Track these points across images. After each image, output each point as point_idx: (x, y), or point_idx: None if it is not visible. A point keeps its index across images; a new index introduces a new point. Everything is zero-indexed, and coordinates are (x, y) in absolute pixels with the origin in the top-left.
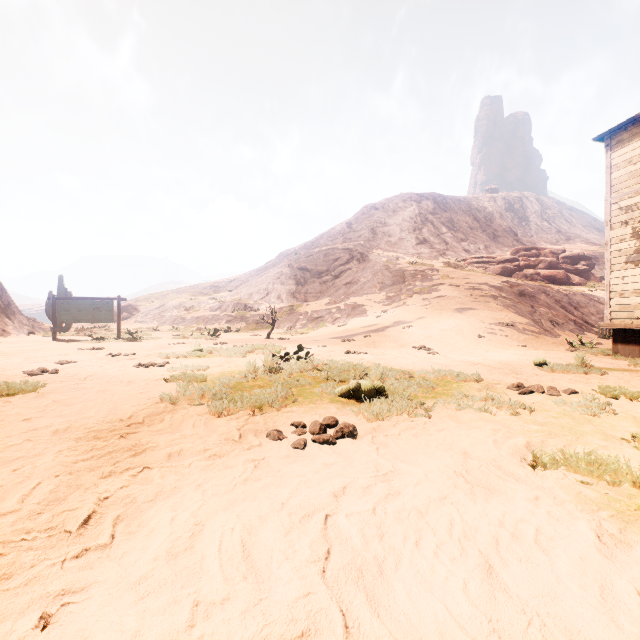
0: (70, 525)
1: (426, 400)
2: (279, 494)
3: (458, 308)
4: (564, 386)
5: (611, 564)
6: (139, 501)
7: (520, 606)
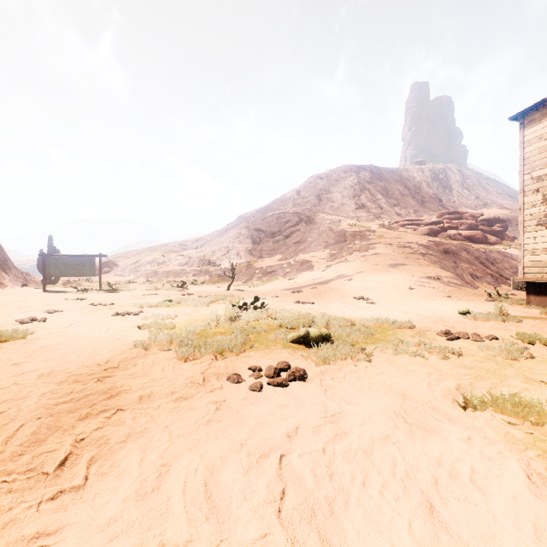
0: (48, 466)
1: (366, 345)
2: (238, 435)
3: (392, 264)
4: (486, 333)
5: (541, 503)
6: (112, 442)
7: (462, 546)
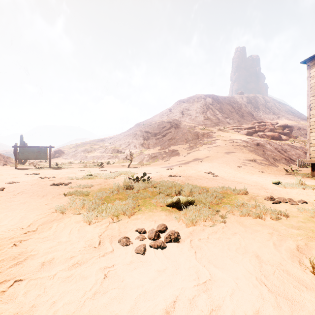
0: None
1: (219, 208)
2: (120, 313)
3: (226, 152)
4: (296, 197)
5: None
6: None
7: None
